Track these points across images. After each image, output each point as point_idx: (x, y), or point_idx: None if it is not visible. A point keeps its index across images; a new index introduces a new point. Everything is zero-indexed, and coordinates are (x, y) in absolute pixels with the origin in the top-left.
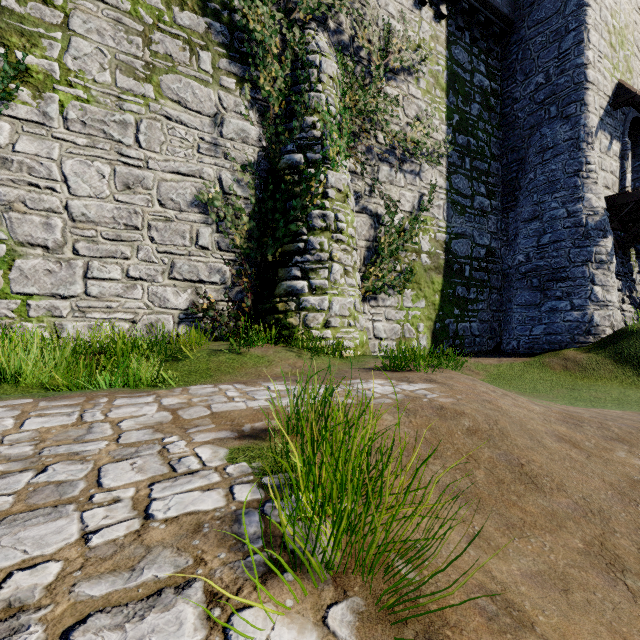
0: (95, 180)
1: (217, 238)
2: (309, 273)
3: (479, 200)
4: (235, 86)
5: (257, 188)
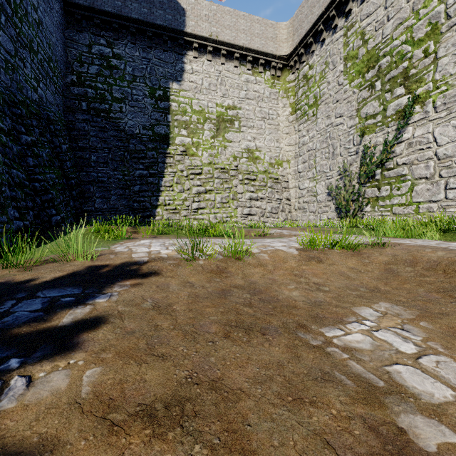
0: (450, 132)
1: None
2: None
3: None
4: None
5: None
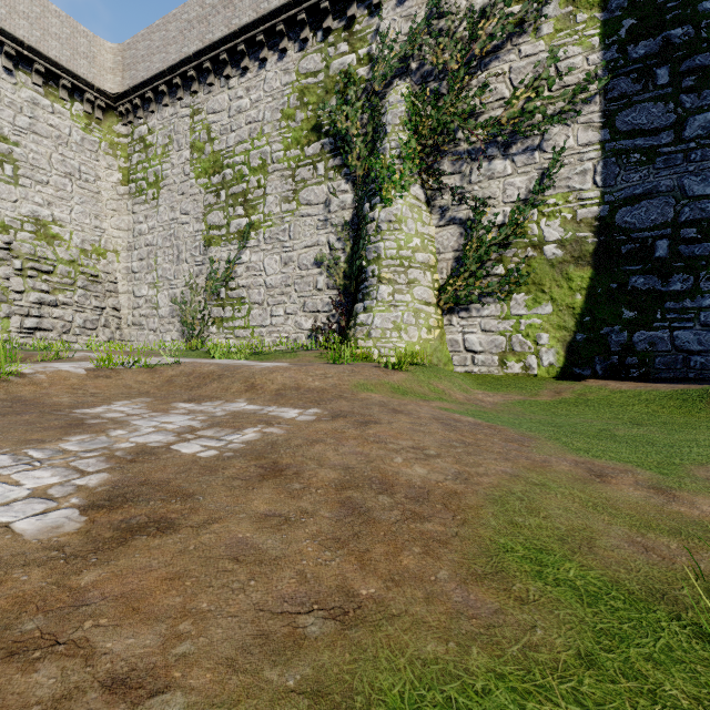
0: (274, 265)
1: (327, 281)
2: (365, 296)
3: (703, 120)
4: (338, 174)
5: (352, 239)
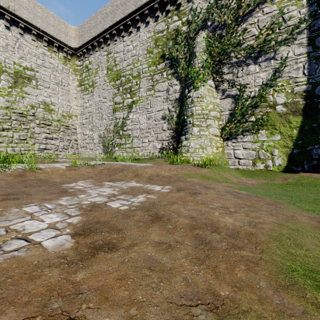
0: (143, 119)
1: (167, 126)
2: (186, 133)
3: None
4: (172, 76)
5: (179, 106)
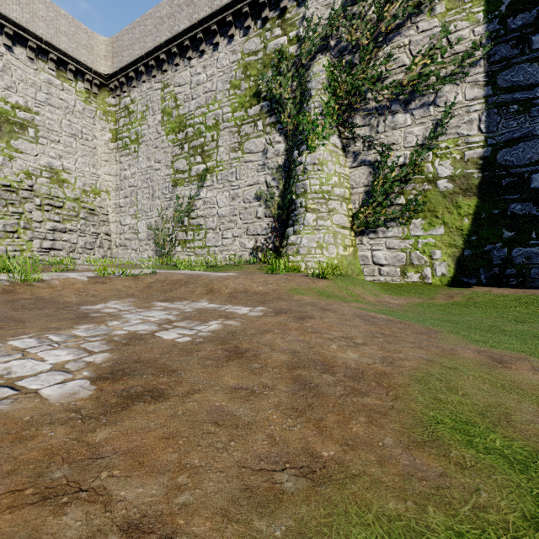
0: (224, 200)
1: (265, 211)
2: (294, 222)
3: None
4: (273, 129)
5: (284, 178)
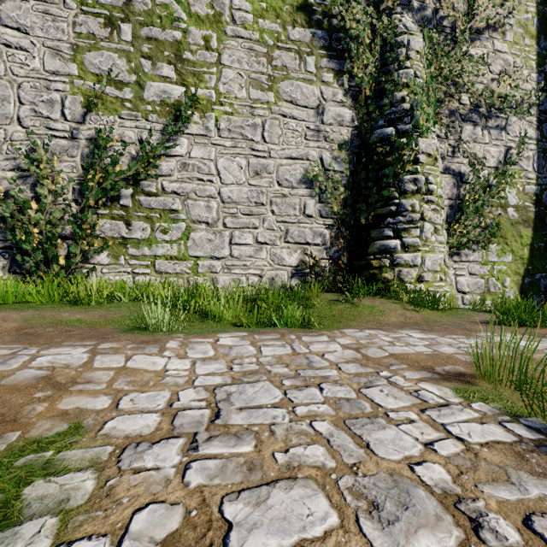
0: (236, 171)
1: (319, 207)
2: (401, 233)
3: None
4: (333, 79)
5: (350, 162)
